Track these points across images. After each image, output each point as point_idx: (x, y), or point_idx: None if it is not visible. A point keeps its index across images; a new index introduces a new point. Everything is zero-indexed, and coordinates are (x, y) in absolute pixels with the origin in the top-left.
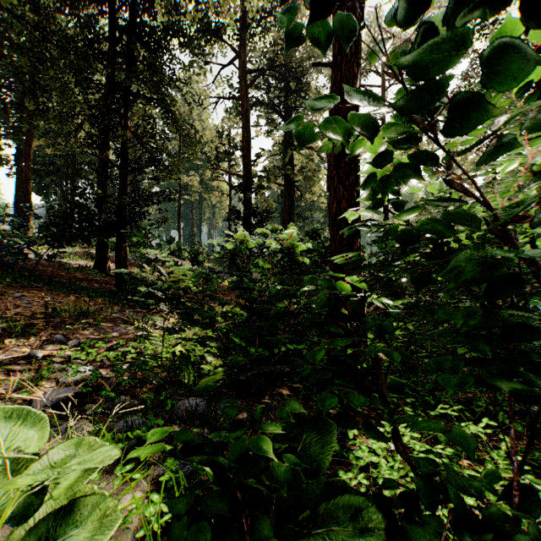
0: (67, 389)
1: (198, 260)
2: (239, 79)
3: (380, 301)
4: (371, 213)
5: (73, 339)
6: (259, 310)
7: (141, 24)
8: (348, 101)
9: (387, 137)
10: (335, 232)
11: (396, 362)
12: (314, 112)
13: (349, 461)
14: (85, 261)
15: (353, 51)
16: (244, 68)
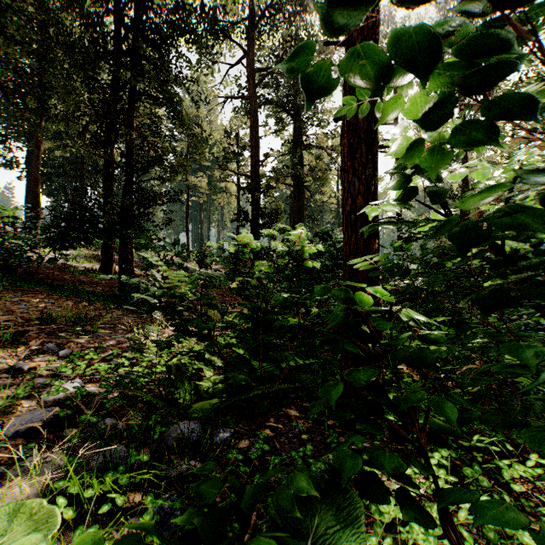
0: (45, 410)
1: (205, 263)
2: (247, 77)
3: (410, 316)
4: (398, 207)
5: (65, 348)
6: (264, 321)
7: (147, 22)
8: (393, 0)
9: (436, 91)
10: (349, 233)
11: (450, 418)
12: (333, 38)
13: (371, 514)
14: (92, 264)
15: (370, 26)
16: (252, 66)
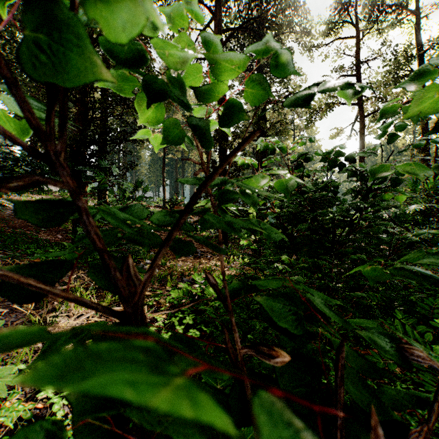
0: None
1: None
2: None
3: None
4: None
5: None
6: None
7: None
8: None
9: None
10: None
11: None
12: None
13: None
14: None
15: None
16: (220, 27)
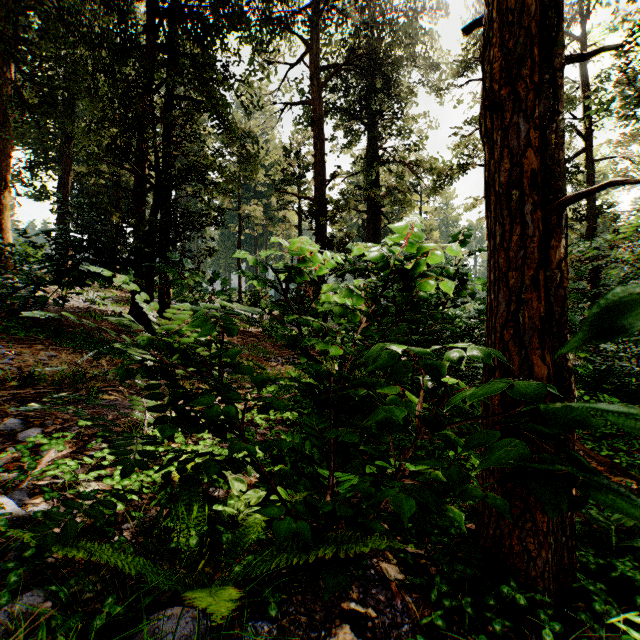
0: None
1: (259, 306)
2: (310, 76)
3: None
4: None
5: (34, 426)
6: (337, 398)
7: (185, 6)
8: None
9: None
10: (506, 226)
11: None
12: None
13: None
14: (122, 308)
15: None
16: (317, 63)
